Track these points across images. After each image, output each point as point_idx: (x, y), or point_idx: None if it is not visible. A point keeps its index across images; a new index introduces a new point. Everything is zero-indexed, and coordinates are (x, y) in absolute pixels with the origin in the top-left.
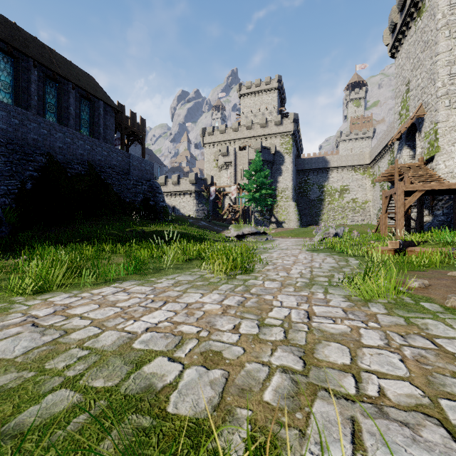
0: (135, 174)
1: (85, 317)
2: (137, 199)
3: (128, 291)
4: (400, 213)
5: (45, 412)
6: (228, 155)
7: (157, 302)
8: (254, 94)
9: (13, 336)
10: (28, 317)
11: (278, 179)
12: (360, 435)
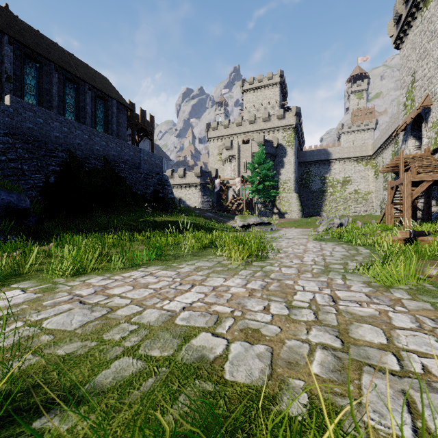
0: (146, 168)
1: (124, 297)
2: (147, 191)
3: (155, 275)
4: (407, 203)
5: (117, 376)
6: (231, 149)
7: (185, 285)
8: (257, 89)
9: (67, 312)
10: (73, 296)
11: (280, 172)
12: (415, 406)
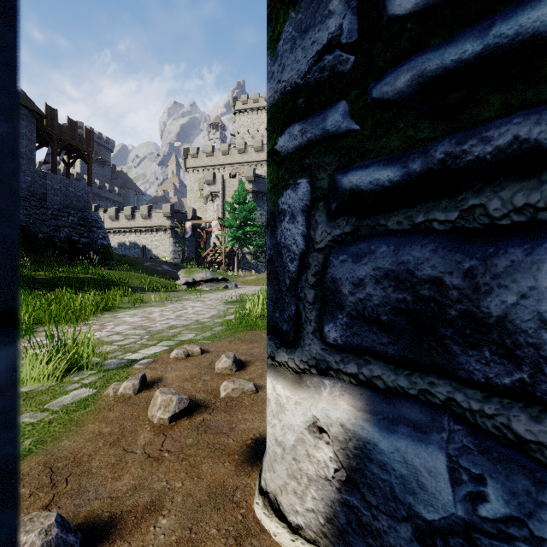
0: (57, 201)
1: None
2: (58, 234)
3: None
4: None
5: None
6: (214, 183)
7: None
8: (252, 111)
9: None
10: None
11: None
12: None
